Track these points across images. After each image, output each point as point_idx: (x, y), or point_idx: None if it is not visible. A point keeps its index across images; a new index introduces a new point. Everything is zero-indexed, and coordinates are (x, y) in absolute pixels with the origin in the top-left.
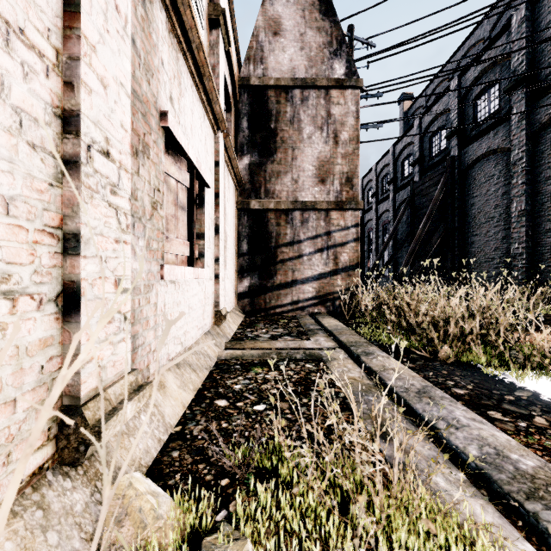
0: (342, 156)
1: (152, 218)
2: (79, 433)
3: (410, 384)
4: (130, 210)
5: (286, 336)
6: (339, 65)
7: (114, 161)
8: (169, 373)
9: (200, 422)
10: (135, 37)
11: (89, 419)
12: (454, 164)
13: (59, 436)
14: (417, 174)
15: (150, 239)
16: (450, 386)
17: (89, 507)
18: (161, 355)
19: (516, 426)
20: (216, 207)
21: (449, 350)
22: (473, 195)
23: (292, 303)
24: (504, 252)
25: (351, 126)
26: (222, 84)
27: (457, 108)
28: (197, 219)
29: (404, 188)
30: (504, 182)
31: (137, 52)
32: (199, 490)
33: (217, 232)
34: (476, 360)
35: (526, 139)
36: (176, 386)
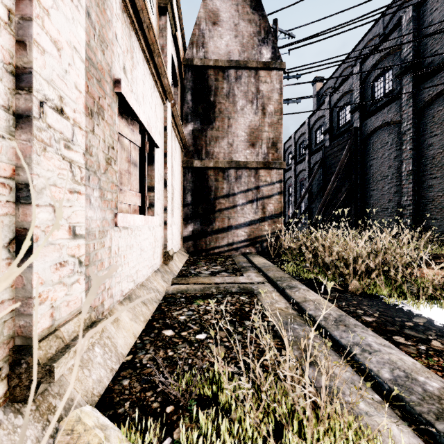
0: (268, 124)
1: (107, 172)
2: (30, 372)
3: (328, 313)
4: (84, 164)
5: (223, 272)
6: (266, 50)
7: (68, 118)
8: (122, 307)
9: (149, 351)
10: (90, 10)
11: (41, 358)
12: (356, 133)
13: (11, 375)
14: (327, 141)
15: (104, 191)
16: (360, 314)
17: (40, 442)
18: (115, 292)
19: (417, 349)
20: (165, 165)
21: (358, 284)
22: (371, 158)
23: (228, 245)
24: (396, 204)
25: (276, 100)
26: (170, 62)
27: (360, 88)
28: (148, 174)
29: (317, 152)
30: (396, 147)
31: (92, 24)
32: (146, 418)
33: (165, 185)
34: (379, 292)
35: (413, 113)
36: (129, 318)
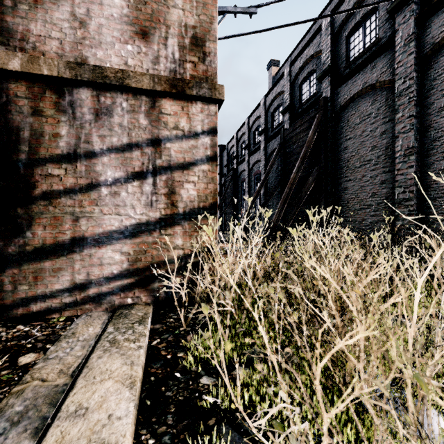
0: None
1: None
2: None
3: None
4: None
5: None
6: None
7: None
8: None
9: None
10: None
11: None
12: (326, 106)
13: None
14: (287, 121)
15: None
16: None
17: None
18: None
19: None
20: None
21: None
22: (346, 138)
23: (72, 288)
24: (384, 198)
25: None
26: None
27: None
28: None
29: (274, 138)
30: (384, 119)
31: None
32: None
33: None
34: None
35: (415, 63)
36: None
